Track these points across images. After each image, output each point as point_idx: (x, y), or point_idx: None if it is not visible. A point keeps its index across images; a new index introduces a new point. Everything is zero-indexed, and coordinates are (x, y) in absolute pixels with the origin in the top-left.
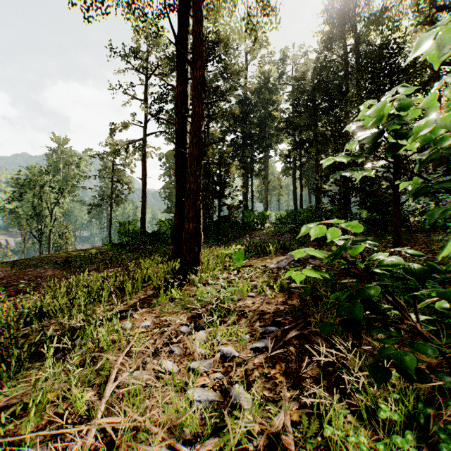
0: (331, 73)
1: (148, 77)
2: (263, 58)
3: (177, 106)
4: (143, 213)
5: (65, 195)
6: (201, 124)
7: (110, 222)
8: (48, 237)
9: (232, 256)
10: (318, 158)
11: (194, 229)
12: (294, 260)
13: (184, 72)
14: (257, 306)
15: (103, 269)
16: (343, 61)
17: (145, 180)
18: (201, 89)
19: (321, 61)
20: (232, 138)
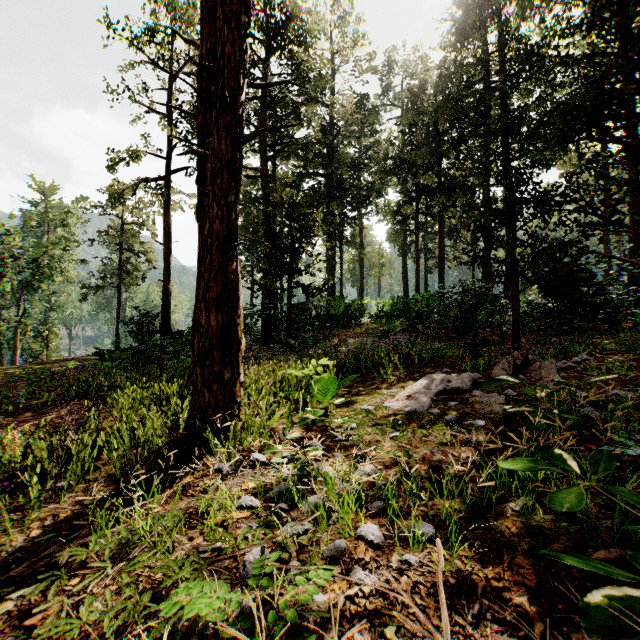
0: (464, 86)
1: (174, 78)
2: (358, 64)
3: (200, 77)
4: (165, 300)
5: (45, 272)
6: (241, 87)
7: (118, 314)
8: (15, 338)
9: (310, 382)
10: (443, 216)
11: (220, 327)
12: (440, 391)
13: (215, 12)
14: (404, 623)
15: (52, 407)
16: (482, 67)
17: (169, 246)
18: (241, 8)
19: (447, 70)
20: (312, 185)
